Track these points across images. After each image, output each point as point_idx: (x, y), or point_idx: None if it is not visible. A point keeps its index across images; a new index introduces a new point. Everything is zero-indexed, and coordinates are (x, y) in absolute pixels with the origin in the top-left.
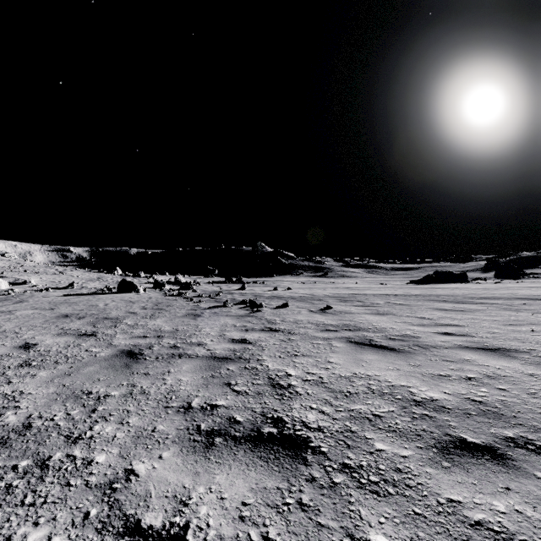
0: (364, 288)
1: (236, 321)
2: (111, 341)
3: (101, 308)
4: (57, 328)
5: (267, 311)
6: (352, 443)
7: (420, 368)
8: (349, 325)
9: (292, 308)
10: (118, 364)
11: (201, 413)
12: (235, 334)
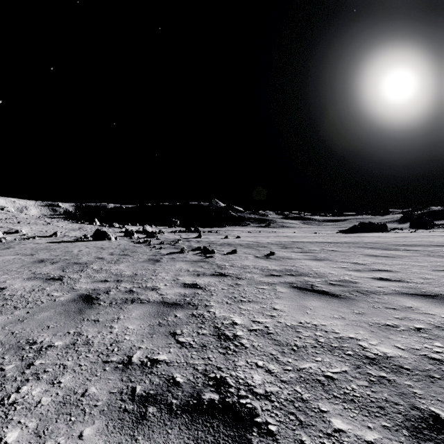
0: (301, 237)
1: (189, 266)
2: (73, 285)
3: (74, 253)
4: (29, 272)
5: (218, 257)
6: (304, 418)
7: (365, 317)
8: (291, 270)
9: (240, 254)
10: (72, 310)
11: (140, 371)
12: (187, 278)
